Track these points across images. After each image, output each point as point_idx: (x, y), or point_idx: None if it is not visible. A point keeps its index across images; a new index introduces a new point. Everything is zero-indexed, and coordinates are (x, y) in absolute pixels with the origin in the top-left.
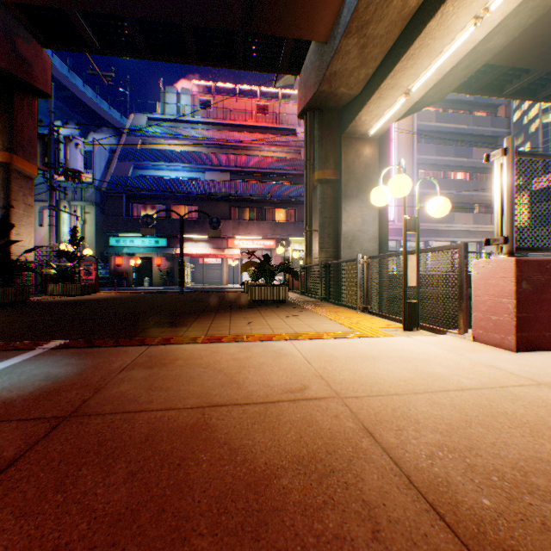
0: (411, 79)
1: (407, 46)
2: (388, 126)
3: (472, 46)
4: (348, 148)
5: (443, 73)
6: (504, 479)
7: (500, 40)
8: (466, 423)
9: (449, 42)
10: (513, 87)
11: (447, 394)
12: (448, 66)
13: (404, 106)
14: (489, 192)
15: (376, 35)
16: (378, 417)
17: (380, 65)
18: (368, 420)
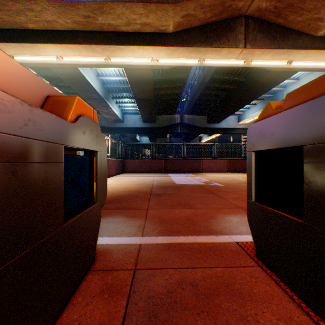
0: (17, 53)
1: (24, 41)
2: None
3: (52, 63)
4: None
5: (35, 62)
6: (125, 189)
7: (58, 65)
8: (113, 188)
9: (44, 55)
10: (46, 74)
11: None
12: (38, 62)
13: None
14: None
15: (3, 18)
16: None
17: None
18: None
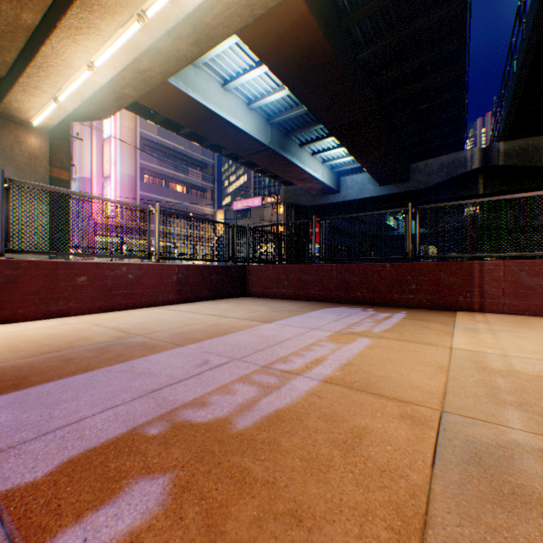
0: (55, 89)
1: (33, 56)
2: (56, 124)
3: (100, 86)
4: (5, 130)
5: (87, 97)
6: None
7: (134, 93)
8: None
9: (77, 74)
10: (186, 131)
11: None
12: (88, 93)
13: (62, 110)
14: (202, 206)
15: None
16: None
17: (19, 60)
18: None
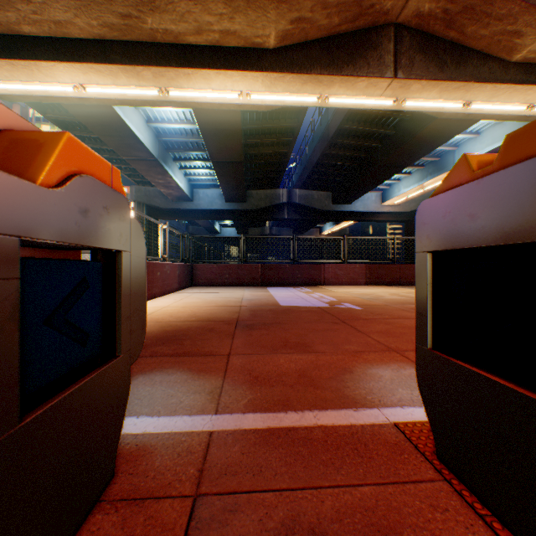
0: (3, 77)
1: (14, 56)
2: None
3: (66, 96)
4: None
5: (36, 94)
6: (192, 317)
7: (77, 100)
8: (171, 315)
9: (52, 82)
10: (58, 116)
11: (155, 314)
12: (42, 93)
13: None
14: None
15: None
16: (154, 320)
17: None
18: (154, 321)
